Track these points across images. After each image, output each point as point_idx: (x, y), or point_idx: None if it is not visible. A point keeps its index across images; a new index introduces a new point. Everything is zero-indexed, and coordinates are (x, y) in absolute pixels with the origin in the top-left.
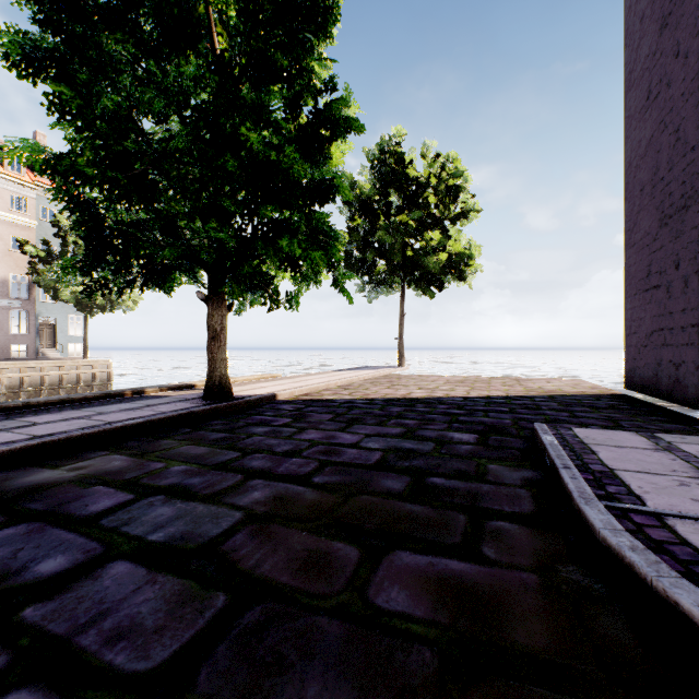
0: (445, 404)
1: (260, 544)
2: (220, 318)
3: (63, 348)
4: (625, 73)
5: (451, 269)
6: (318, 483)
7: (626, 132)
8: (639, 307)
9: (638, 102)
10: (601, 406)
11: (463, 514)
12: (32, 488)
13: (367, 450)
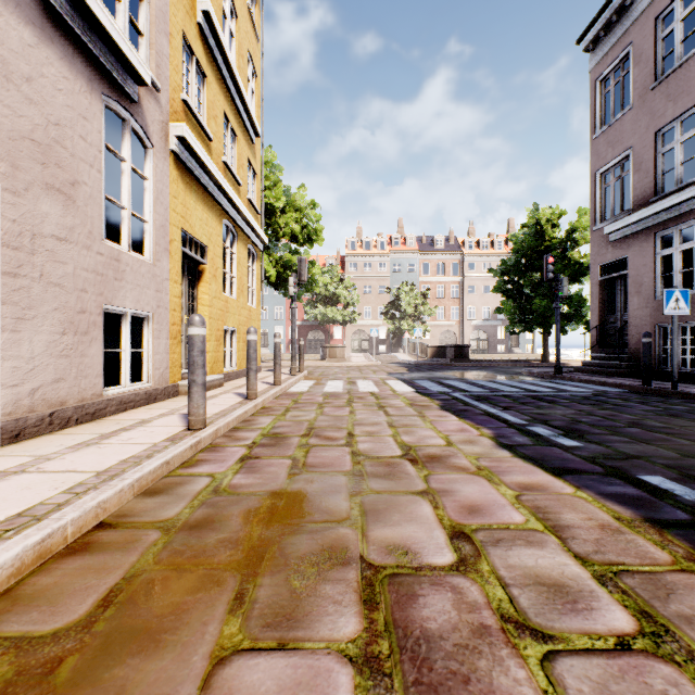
0: None
1: (515, 369)
2: (544, 339)
3: (522, 347)
4: None
5: None
6: None
7: None
8: None
9: None
10: None
11: None
12: (497, 366)
13: None
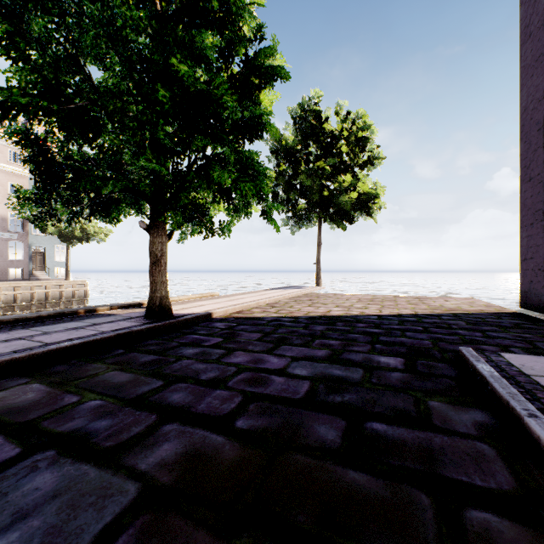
0: (362, 323)
1: None
2: (160, 245)
3: (51, 271)
4: (520, 28)
5: (360, 206)
6: (240, 429)
7: (521, 80)
8: (536, 235)
9: (535, 51)
10: (507, 325)
11: (425, 493)
12: None
13: (295, 378)
